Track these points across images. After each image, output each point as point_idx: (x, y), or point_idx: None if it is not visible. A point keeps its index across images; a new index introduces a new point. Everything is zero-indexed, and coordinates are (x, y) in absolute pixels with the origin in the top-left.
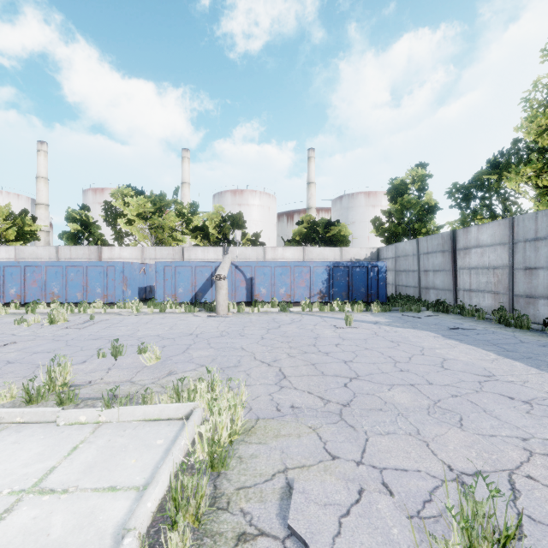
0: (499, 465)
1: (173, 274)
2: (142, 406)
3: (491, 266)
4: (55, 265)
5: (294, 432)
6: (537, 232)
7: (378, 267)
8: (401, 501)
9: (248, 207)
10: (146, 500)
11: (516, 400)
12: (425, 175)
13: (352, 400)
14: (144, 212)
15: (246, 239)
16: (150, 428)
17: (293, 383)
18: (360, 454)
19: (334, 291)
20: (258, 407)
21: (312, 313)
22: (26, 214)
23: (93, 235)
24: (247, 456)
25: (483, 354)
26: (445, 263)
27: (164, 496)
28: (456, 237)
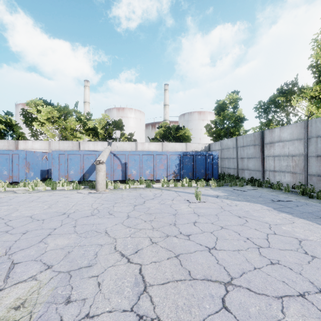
0: None
1: (66, 160)
2: None
3: (290, 155)
4: None
5: None
6: None
7: (213, 155)
8: None
9: (127, 118)
10: None
11: None
12: (238, 99)
13: None
14: (52, 117)
15: (124, 137)
16: None
17: (155, 303)
18: None
19: (183, 172)
20: None
21: (169, 189)
22: None
23: (16, 133)
24: None
25: None
26: (256, 153)
27: None
28: (264, 135)
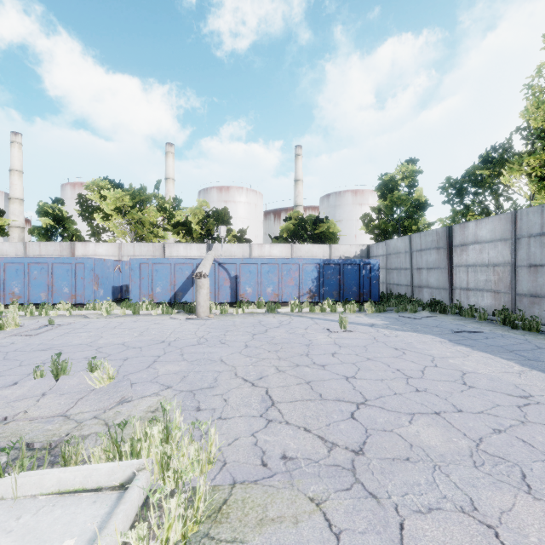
0: None
1: (150, 272)
2: (57, 469)
3: (491, 263)
4: (15, 261)
5: (287, 513)
6: (543, 226)
7: (371, 265)
8: None
9: (235, 204)
10: None
11: None
12: (416, 171)
13: (365, 442)
14: (122, 207)
15: (231, 235)
16: (62, 511)
17: (283, 413)
18: None
19: (324, 290)
20: (235, 459)
21: (301, 314)
22: None
23: (68, 230)
24: None
25: (504, 365)
26: (440, 260)
27: None
28: (452, 233)
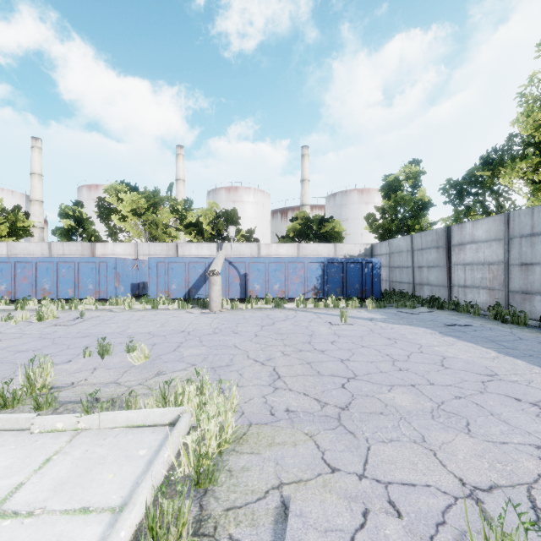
0: (515, 478)
1: (166, 270)
2: (125, 411)
3: (487, 262)
4: (46, 260)
5: (289, 440)
6: (533, 227)
7: (373, 263)
8: (410, 524)
9: (243, 204)
10: (120, 528)
11: (524, 402)
12: (419, 172)
13: (350, 402)
14: (138, 208)
15: (240, 235)
16: (132, 436)
17: (288, 383)
18: (362, 465)
19: (328, 287)
20: (250, 410)
21: (306, 310)
22: (18, 210)
23: (87, 231)
24: (238, 469)
25: (483, 352)
26: (440, 259)
27: (143, 519)
28: (451, 233)
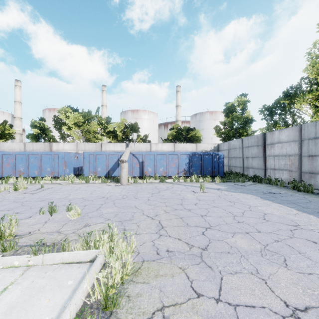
0: None
1: (94, 159)
2: (60, 253)
3: (287, 154)
4: (21, 153)
5: (169, 273)
6: (316, 134)
7: (219, 155)
8: None
9: (141, 120)
10: None
11: (318, 244)
12: (246, 101)
13: (208, 245)
14: (78, 122)
15: (139, 138)
16: (65, 270)
17: (168, 232)
18: (218, 291)
19: (192, 169)
20: (143, 251)
21: (179, 183)
22: (6, 123)
23: (47, 135)
24: (134, 295)
25: (288, 210)
26: (259, 152)
27: None
28: (266, 137)
